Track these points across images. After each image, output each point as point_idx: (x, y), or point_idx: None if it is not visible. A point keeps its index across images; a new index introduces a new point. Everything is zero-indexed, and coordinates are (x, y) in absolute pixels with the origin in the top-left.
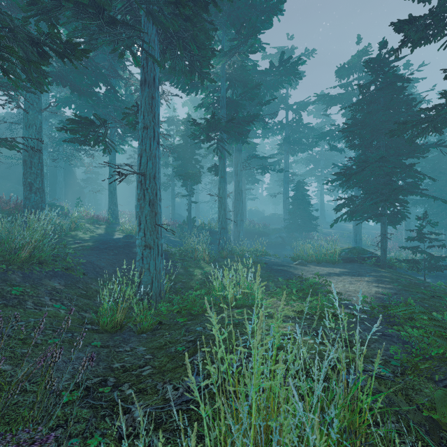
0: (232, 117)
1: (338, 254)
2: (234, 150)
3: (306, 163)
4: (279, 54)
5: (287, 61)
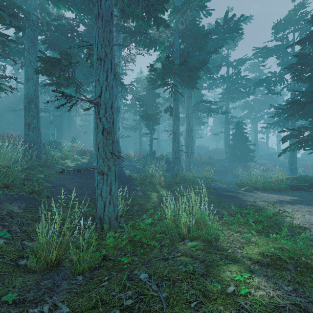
0: (185, 60)
1: (284, 182)
2: (185, 97)
3: (242, 109)
4: (221, 23)
5: (230, 19)
